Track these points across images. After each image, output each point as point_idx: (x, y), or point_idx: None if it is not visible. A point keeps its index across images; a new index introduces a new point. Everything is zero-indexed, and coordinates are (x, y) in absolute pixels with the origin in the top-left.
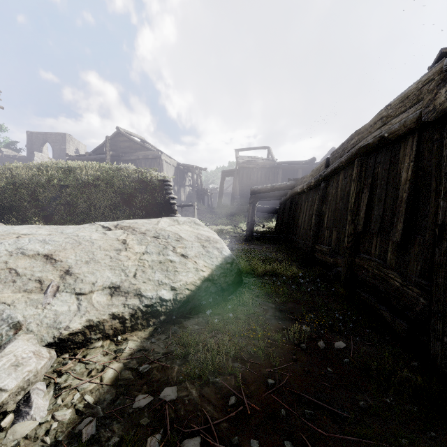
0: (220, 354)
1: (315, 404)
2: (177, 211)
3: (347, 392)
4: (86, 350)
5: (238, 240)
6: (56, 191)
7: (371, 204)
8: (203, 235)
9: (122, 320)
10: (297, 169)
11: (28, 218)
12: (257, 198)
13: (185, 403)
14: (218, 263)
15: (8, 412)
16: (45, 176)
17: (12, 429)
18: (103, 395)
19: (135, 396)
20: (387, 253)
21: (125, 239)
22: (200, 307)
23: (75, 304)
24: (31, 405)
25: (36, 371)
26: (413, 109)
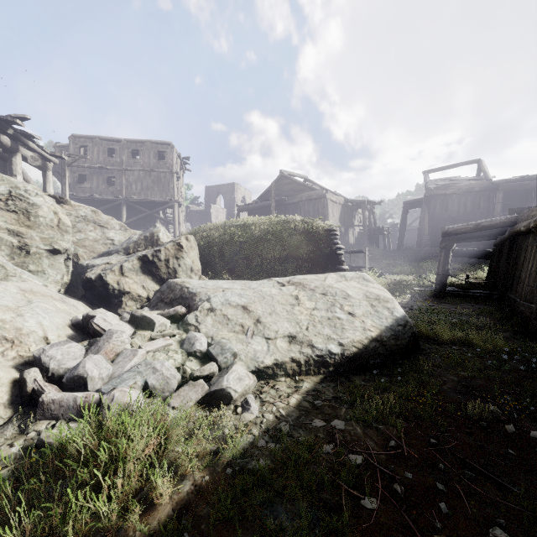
0: (384, 408)
1: (480, 471)
2: (344, 263)
3: (527, 475)
4: (275, 381)
5: (423, 296)
6: (236, 247)
7: None
8: (372, 293)
9: (299, 364)
10: (532, 188)
11: (218, 271)
12: (452, 241)
13: (351, 434)
14: (388, 324)
15: (238, 406)
16: (228, 234)
17: (243, 415)
18: (290, 412)
19: (312, 419)
20: None
21: (297, 295)
22: (367, 366)
23: (265, 346)
24: (250, 405)
25: (249, 386)
26: None
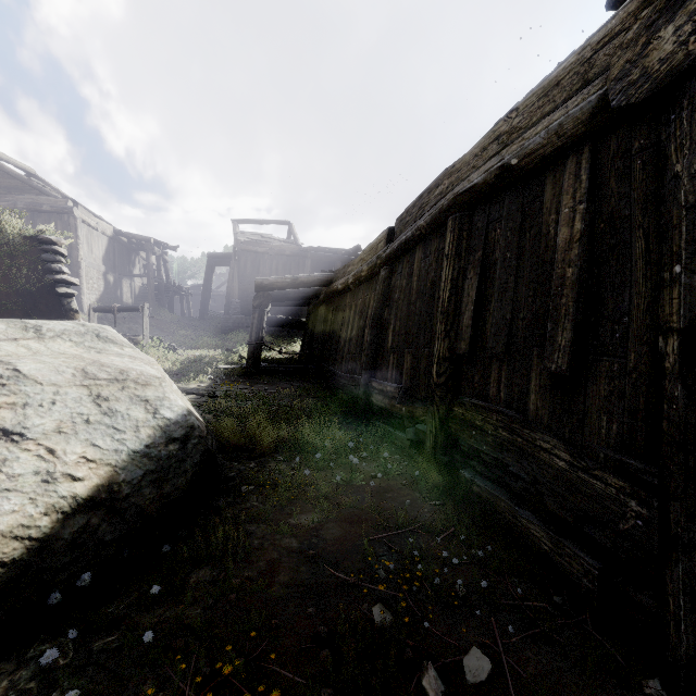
0: None
1: None
2: (79, 314)
3: None
4: None
5: (231, 376)
6: None
7: (483, 300)
8: (106, 367)
9: None
10: (334, 261)
11: None
12: (268, 299)
13: None
14: (139, 445)
15: None
16: None
17: None
18: None
19: None
20: (527, 395)
21: None
22: (50, 608)
23: None
24: None
25: None
26: (579, 97)
